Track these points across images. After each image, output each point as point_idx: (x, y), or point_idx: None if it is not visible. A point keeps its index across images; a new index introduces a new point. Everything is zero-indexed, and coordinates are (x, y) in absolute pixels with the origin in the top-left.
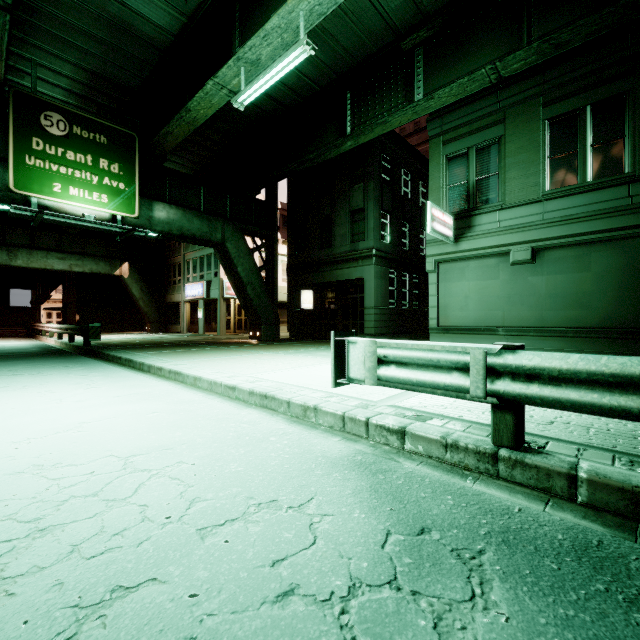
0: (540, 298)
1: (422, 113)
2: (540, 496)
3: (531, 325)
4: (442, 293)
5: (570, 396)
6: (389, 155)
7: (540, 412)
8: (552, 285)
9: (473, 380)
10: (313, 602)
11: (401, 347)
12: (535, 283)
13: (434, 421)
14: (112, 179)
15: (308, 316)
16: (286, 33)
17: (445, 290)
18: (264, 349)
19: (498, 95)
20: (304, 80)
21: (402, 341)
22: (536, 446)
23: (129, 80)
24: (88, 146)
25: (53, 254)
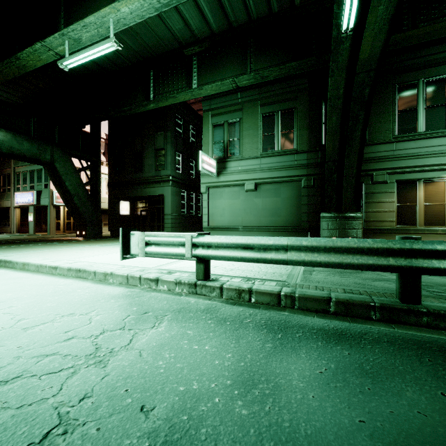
0: (259, 210)
1: (197, 96)
2: (209, 298)
3: (255, 225)
4: (210, 206)
5: (221, 253)
6: (181, 116)
7: (231, 266)
8: (264, 203)
9: (187, 250)
10: (82, 339)
11: (157, 236)
12: (257, 202)
13: (176, 273)
14: None
15: (125, 220)
16: (101, 28)
17: (212, 204)
18: (87, 243)
19: (239, 94)
20: (119, 56)
21: (157, 232)
22: (215, 279)
23: None
24: None
25: None
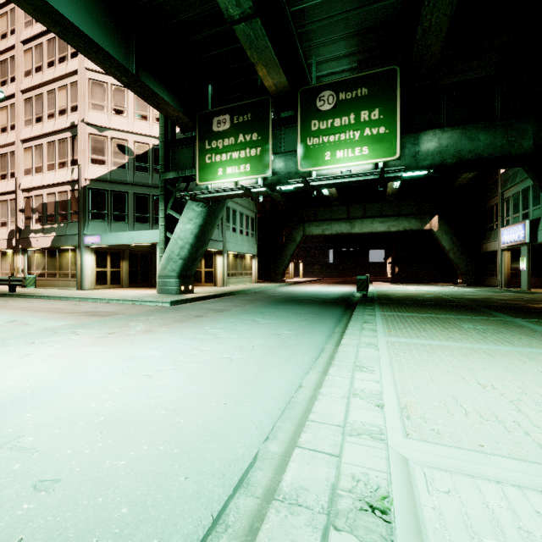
0: None
1: None
2: None
3: None
4: None
5: None
6: None
7: None
8: None
9: None
10: None
11: None
12: None
13: None
14: (372, 127)
15: None
16: None
17: None
18: None
19: None
20: None
21: None
22: None
23: (389, 11)
24: (351, 106)
25: (376, 220)
